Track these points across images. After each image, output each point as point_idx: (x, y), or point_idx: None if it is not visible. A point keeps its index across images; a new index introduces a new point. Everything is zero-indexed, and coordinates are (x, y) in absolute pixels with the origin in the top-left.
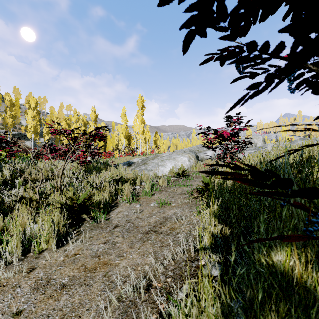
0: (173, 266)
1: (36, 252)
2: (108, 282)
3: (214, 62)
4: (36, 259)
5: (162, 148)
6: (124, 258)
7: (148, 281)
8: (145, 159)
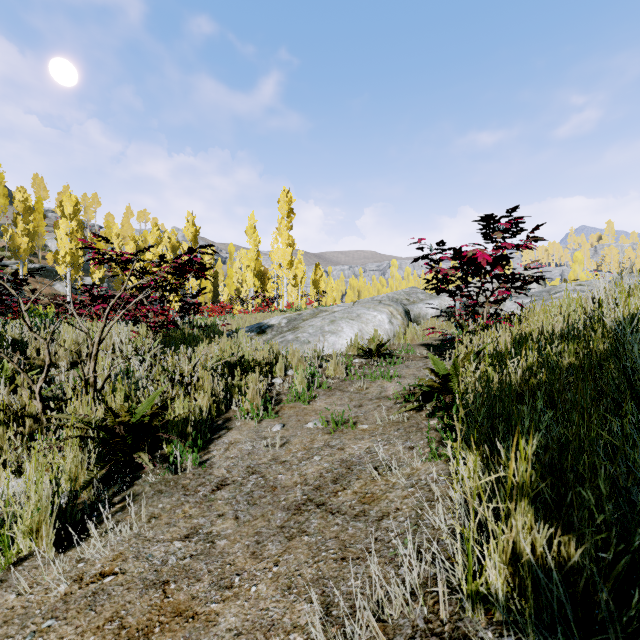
0: None
1: None
2: None
3: None
4: None
5: (329, 297)
6: (233, 597)
7: None
8: (296, 318)
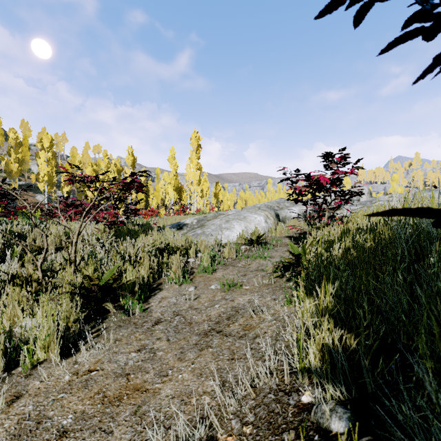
0: (253, 401)
1: (26, 366)
2: (140, 428)
3: (346, 9)
4: (25, 379)
5: (225, 204)
6: (169, 380)
7: (210, 431)
8: (203, 219)
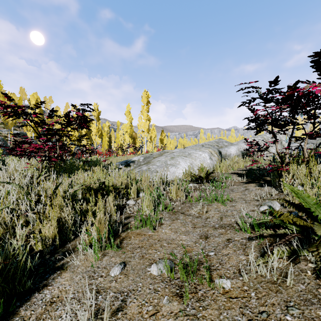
0: None
1: None
2: None
3: None
4: None
5: (169, 148)
6: None
7: None
8: (149, 156)
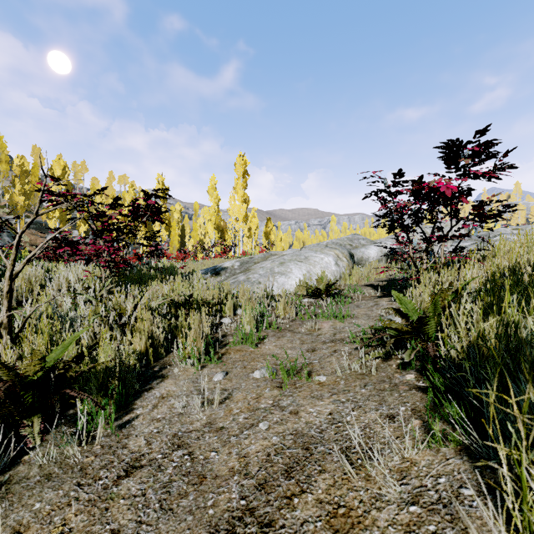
0: None
1: None
2: None
3: None
4: None
5: (279, 246)
6: None
7: None
8: (248, 261)
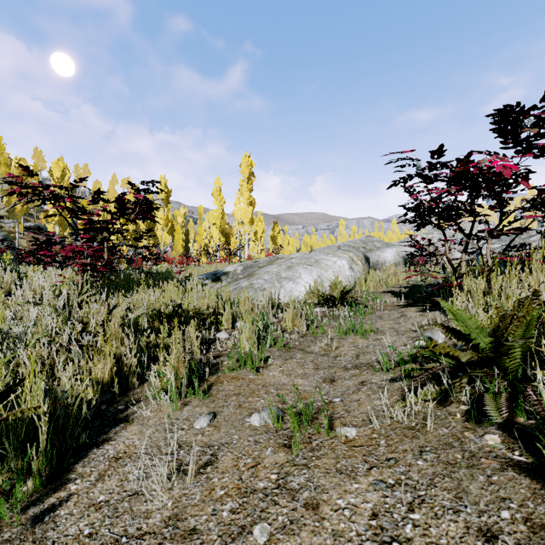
0: None
1: None
2: None
3: None
4: None
5: (286, 251)
6: None
7: None
8: (252, 265)
